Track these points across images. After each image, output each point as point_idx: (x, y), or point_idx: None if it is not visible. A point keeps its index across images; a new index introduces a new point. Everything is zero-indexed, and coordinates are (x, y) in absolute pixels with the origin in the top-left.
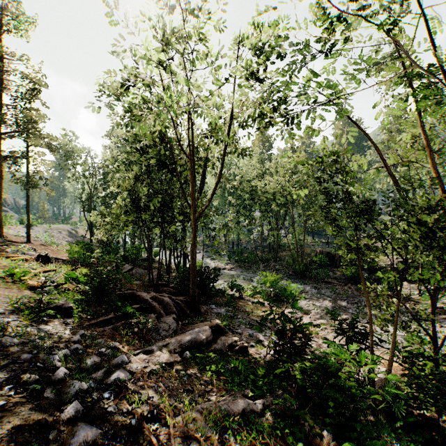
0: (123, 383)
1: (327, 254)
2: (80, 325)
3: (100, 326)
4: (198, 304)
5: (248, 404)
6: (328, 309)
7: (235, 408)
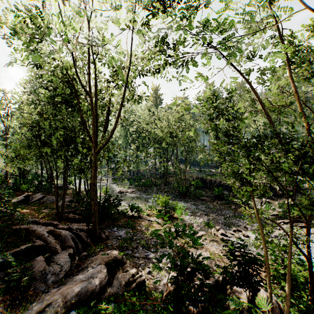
0: None
1: (201, 179)
2: None
3: None
4: (99, 231)
5: None
6: (205, 222)
7: None
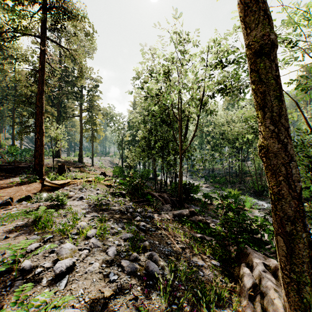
0: (151, 219)
1: None
2: (129, 201)
3: (137, 203)
4: (183, 202)
5: (203, 236)
6: None
7: (197, 235)
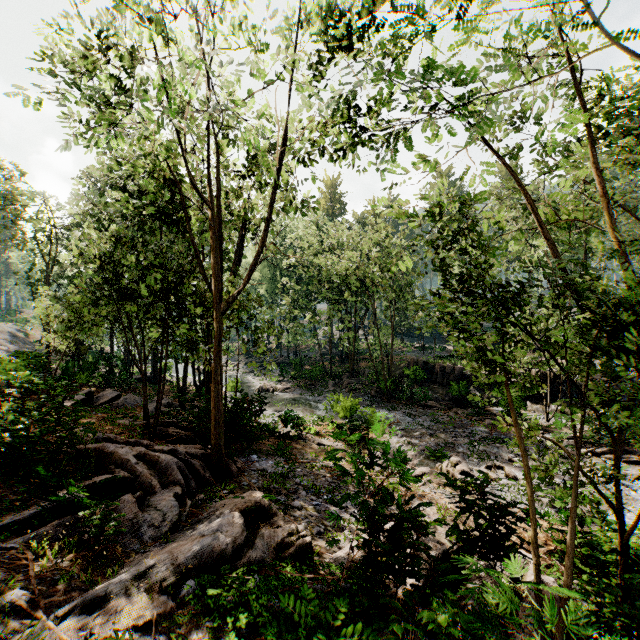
0: None
1: (423, 365)
2: None
3: None
4: (226, 459)
5: None
6: (431, 449)
7: None
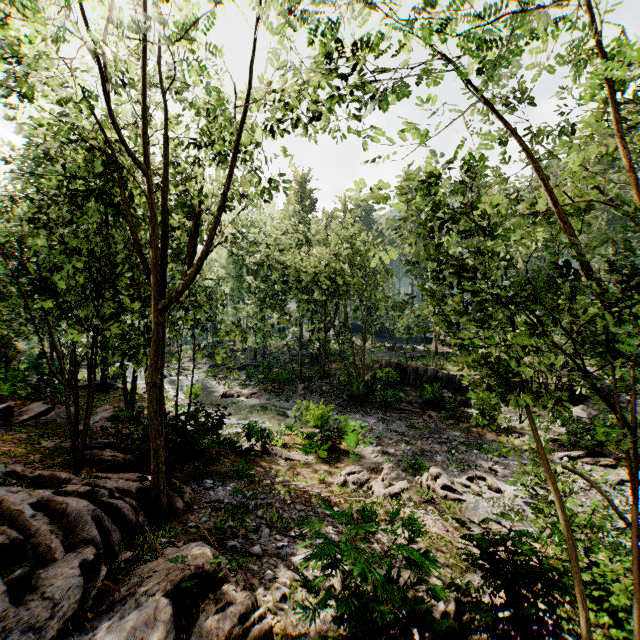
0: None
1: (396, 366)
2: None
3: None
4: (170, 493)
5: None
6: (408, 460)
7: None
